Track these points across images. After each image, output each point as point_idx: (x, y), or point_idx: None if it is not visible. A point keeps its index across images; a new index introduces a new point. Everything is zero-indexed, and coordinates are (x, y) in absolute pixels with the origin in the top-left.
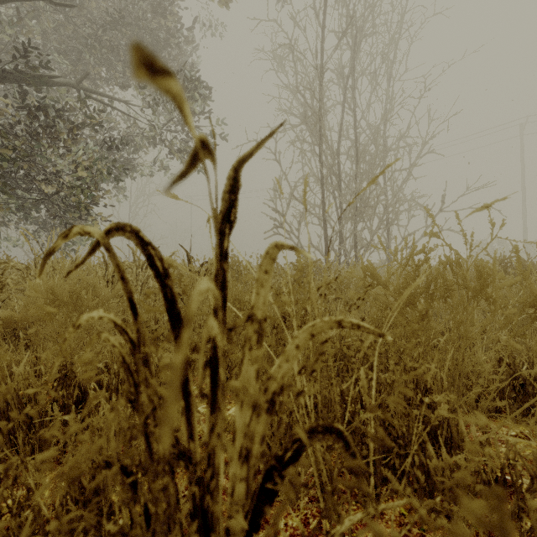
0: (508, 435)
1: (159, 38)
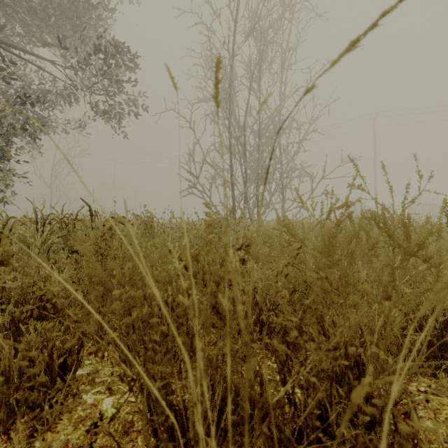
0: (418, 391)
1: (78, 3)
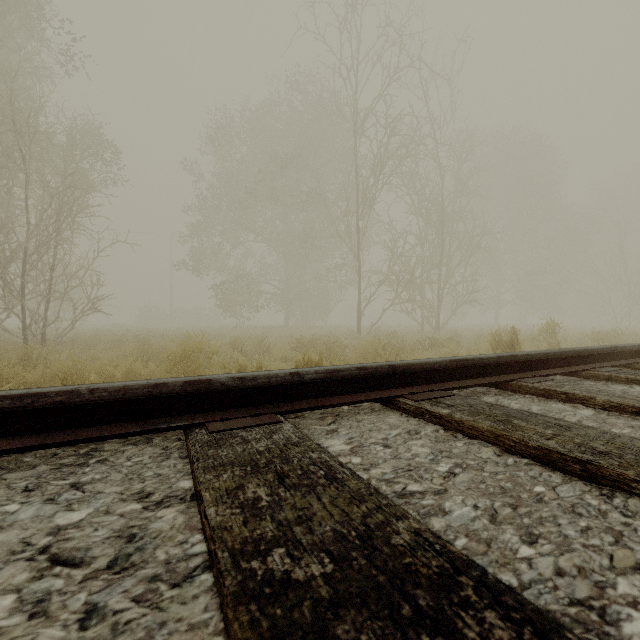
0: None
1: None
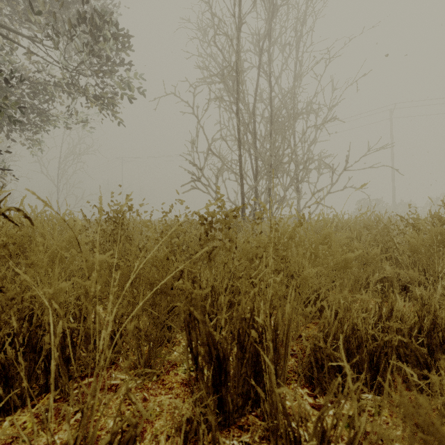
0: None
1: None
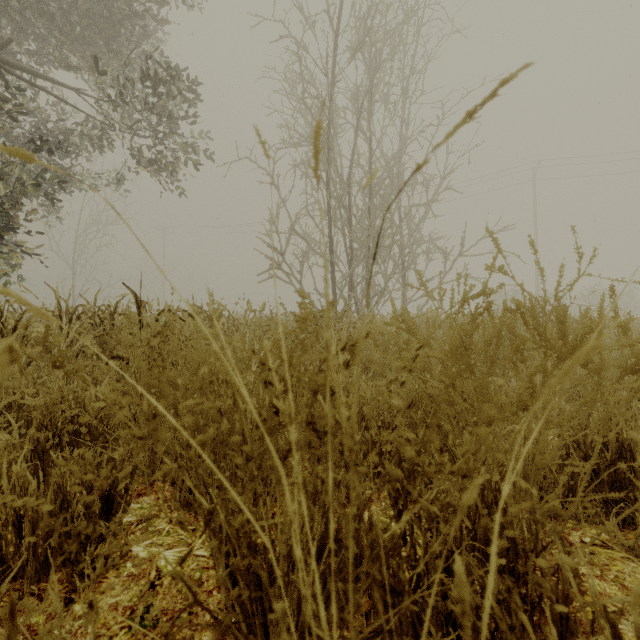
0: (582, 543)
1: (113, 7)
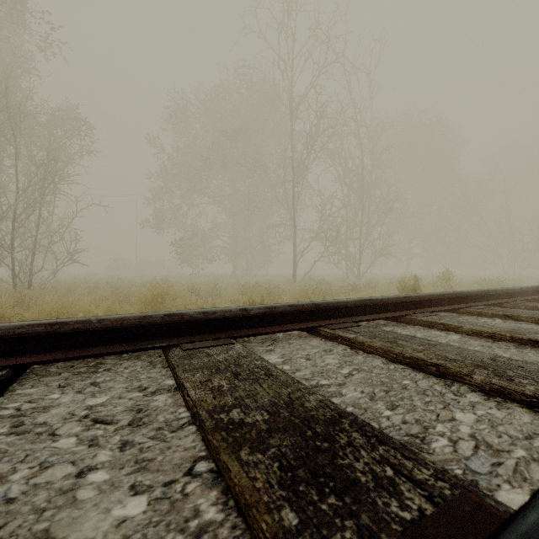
0: None
1: None
